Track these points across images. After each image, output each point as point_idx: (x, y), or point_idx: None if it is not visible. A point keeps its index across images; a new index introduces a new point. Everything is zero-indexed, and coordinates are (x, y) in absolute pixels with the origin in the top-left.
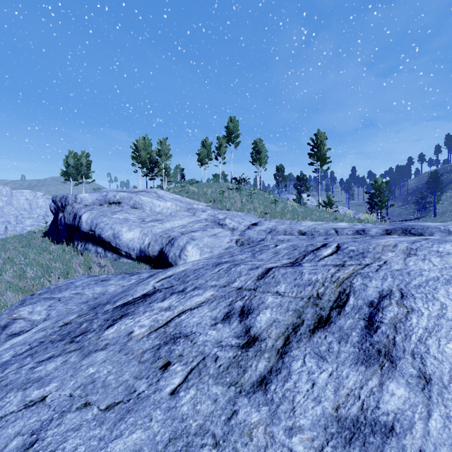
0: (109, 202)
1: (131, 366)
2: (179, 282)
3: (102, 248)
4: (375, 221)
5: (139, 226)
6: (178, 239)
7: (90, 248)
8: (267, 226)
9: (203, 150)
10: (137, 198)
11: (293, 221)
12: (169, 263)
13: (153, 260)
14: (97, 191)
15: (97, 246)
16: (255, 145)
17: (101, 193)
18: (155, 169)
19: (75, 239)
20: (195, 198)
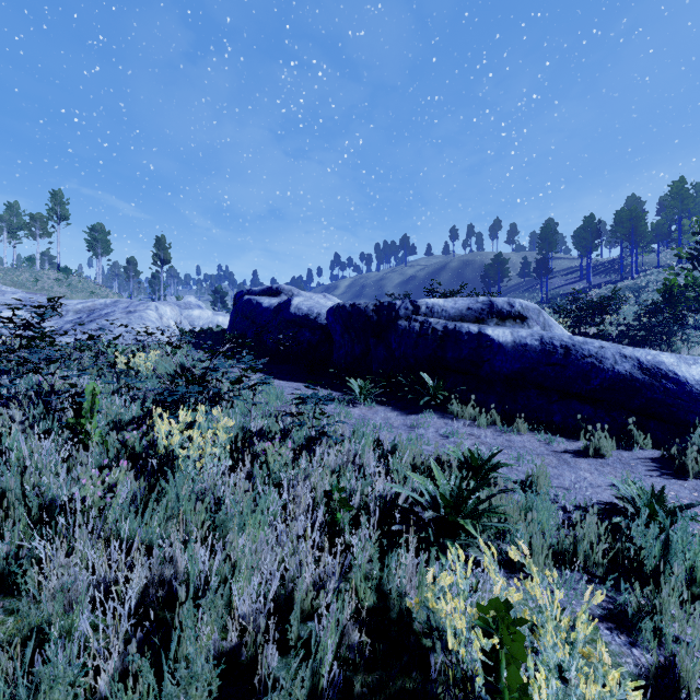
0: None
1: (2, 308)
2: None
3: None
4: None
5: None
6: None
7: None
8: None
9: (7, 218)
10: None
11: None
12: None
13: None
14: None
15: None
16: (94, 231)
17: None
18: None
19: None
20: (1, 283)
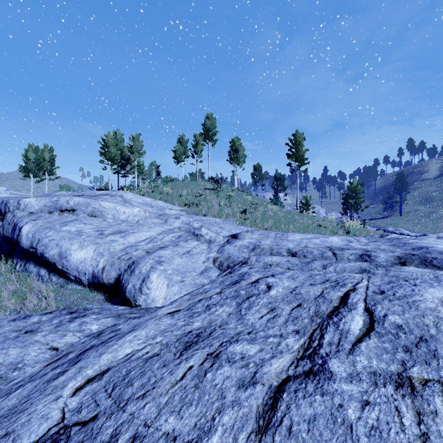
0: (61, 209)
1: None
2: (109, 404)
3: (45, 270)
4: (358, 228)
5: (94, 242)
6: (140, 264)
7: (30, 269)
8: (249, 240)
9: (179, 147)
10: (96, 204)
11: (278, 233)
12: (127, 299)
13: (109, 289)
14: (48, 194)
15: (39, 267)
16: (232, 144)
17: (51, 198)
18: (128, 165)
19: (14, 255)
20: (168, 200)
